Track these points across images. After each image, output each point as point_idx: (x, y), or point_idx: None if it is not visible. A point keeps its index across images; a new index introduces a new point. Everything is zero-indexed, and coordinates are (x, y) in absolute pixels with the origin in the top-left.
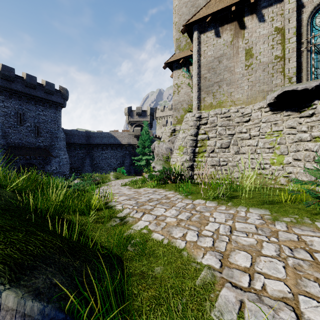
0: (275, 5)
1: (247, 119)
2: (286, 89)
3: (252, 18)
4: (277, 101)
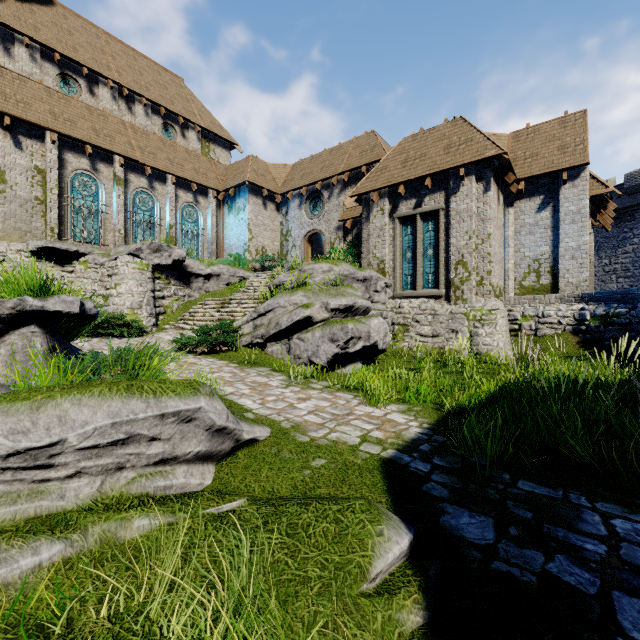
0: (36, 142)
1: (1, 259)
2: (52, 245)
3: (5, 135)
4: (42, 251)
